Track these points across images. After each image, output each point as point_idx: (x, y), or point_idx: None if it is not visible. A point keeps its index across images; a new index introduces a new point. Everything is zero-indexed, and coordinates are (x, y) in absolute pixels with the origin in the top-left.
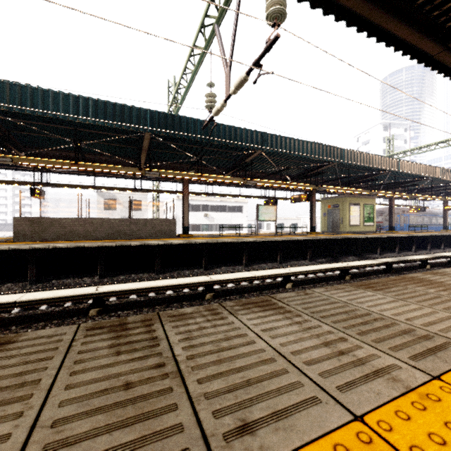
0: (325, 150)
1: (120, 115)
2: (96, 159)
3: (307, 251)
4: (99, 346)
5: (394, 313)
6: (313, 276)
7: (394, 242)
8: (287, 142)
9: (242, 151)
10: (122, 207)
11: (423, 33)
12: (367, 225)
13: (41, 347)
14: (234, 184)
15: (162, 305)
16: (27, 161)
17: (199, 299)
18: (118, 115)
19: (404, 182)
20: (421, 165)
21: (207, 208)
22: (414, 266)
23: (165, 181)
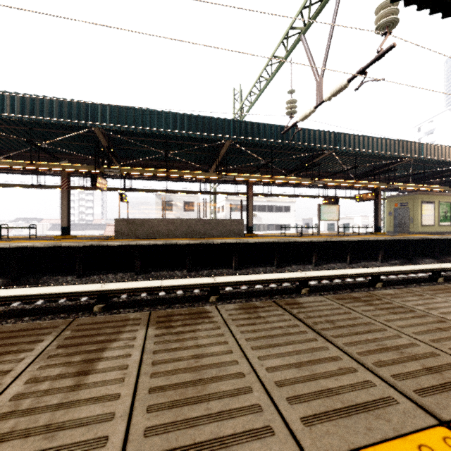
0: (402, 146)
1: (208, 126)
2: (174, 166)
3: (378, 252)
4: (368, 309)
5: None
6: (398, 277)
7: None
8: (361, 140)
9: (309, 152)
10: (177, 208)
11: None
12: (443, 224)
13: (327, 307)
14: (290, 184)
15: (265, 296)
16: (131, 171)
17: (296, 293)
18: (206, 127)
19: None
20: None
21: (255, 208)
22: None
23: (224, 183)
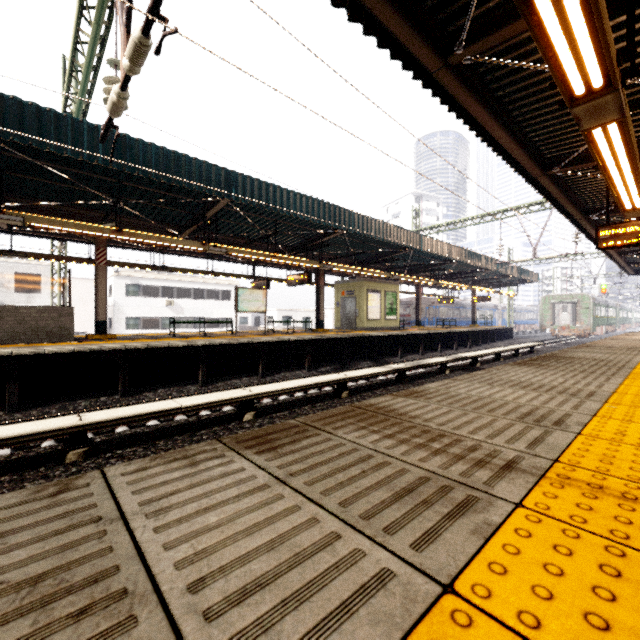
0: (328, 211)
1: None
2: None
3: (305, 357)
4: None
5: (199, 548)
6: (299, 396)
7: (418, 340)
8: (271, 192)
9: (199, 199)
10: None
11: (413, 26)
12: (389, 318)
13: None
14: (205, 254)
15: None
16: None
17: (50, 465)
18: None
19: (430, 265)
20: (446, 245)
21: (172, 292)
22: (433, 372)
23: (72, 241)
